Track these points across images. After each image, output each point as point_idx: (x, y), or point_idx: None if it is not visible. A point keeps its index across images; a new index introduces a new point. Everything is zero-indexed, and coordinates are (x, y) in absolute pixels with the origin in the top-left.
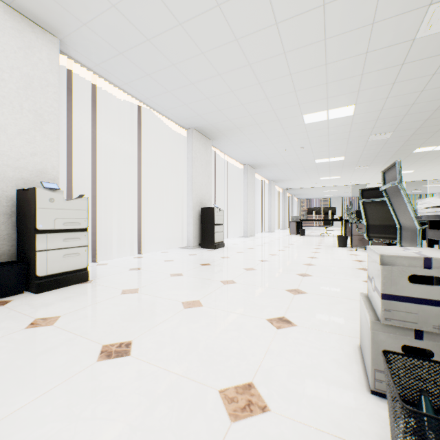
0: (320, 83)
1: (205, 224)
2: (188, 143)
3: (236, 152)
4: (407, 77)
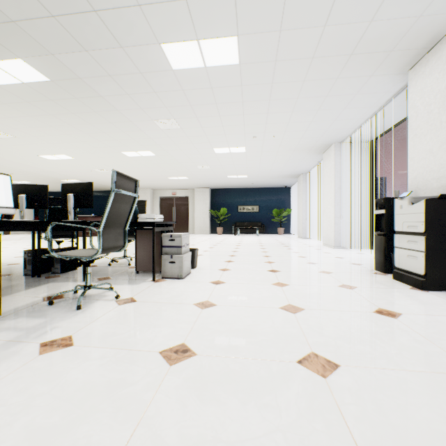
0: None
1: None
2: None
3: None
4: None
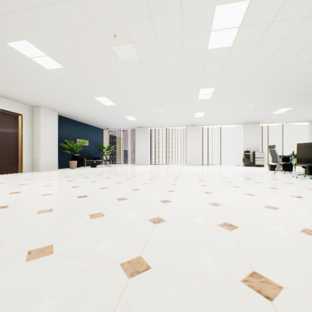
0: None
1: None
2: (308, 127)
3: None
4: None
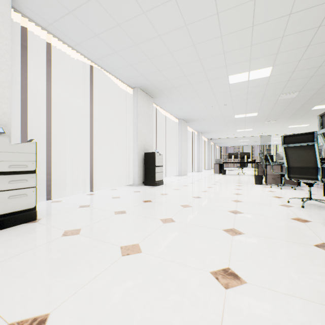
0: (246, 45)
1: (148, 166)
2: (133, 99)
3: (172, 109)
4: (320, 40)
